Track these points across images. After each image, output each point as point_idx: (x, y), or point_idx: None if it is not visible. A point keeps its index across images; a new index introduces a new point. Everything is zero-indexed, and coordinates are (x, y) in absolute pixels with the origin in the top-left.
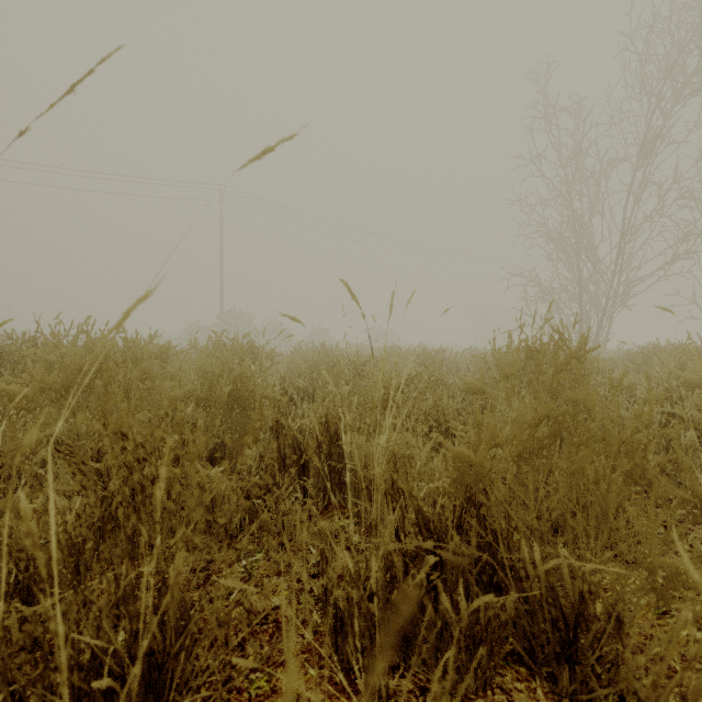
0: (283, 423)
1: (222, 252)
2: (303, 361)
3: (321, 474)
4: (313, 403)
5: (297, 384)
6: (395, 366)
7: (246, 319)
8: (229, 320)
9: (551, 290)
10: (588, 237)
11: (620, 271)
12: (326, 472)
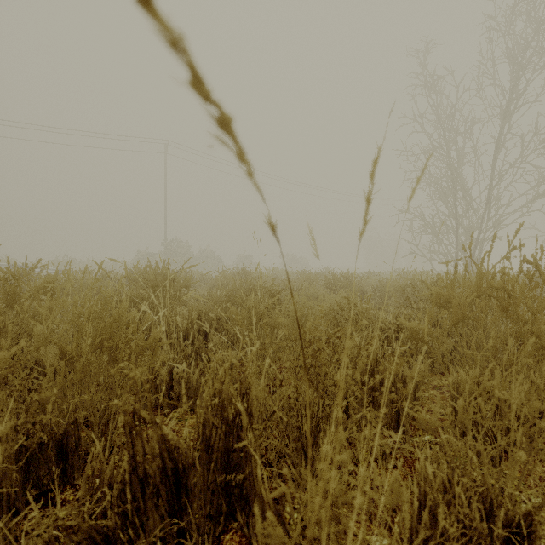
0: (145, 417)
1: (165, 194)
2: (224, 285)
3: (211, 490)
4: (227, 332)
5: (210, 314)
6: (322, 311)
7: (185, 248)
8: (172, 248)
9: (432, 224)
10: (463, 180)
11: (489, 208)
12: (219, 483)
